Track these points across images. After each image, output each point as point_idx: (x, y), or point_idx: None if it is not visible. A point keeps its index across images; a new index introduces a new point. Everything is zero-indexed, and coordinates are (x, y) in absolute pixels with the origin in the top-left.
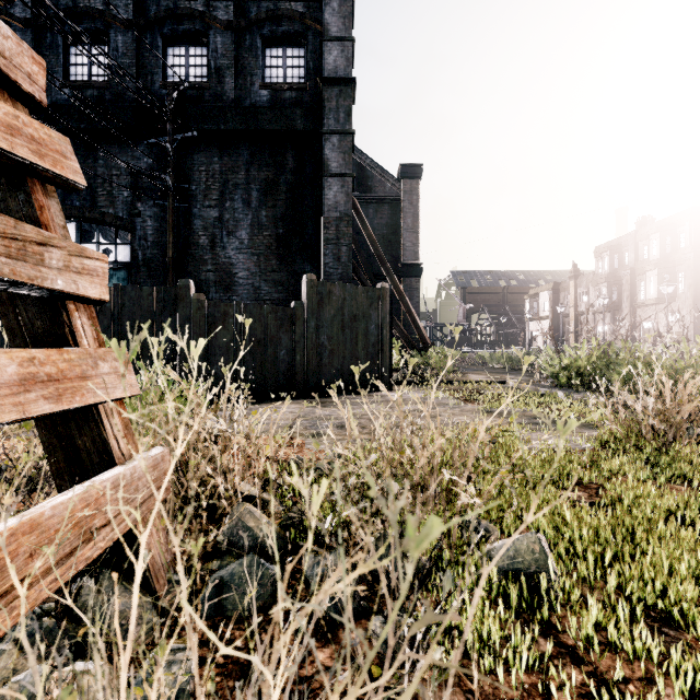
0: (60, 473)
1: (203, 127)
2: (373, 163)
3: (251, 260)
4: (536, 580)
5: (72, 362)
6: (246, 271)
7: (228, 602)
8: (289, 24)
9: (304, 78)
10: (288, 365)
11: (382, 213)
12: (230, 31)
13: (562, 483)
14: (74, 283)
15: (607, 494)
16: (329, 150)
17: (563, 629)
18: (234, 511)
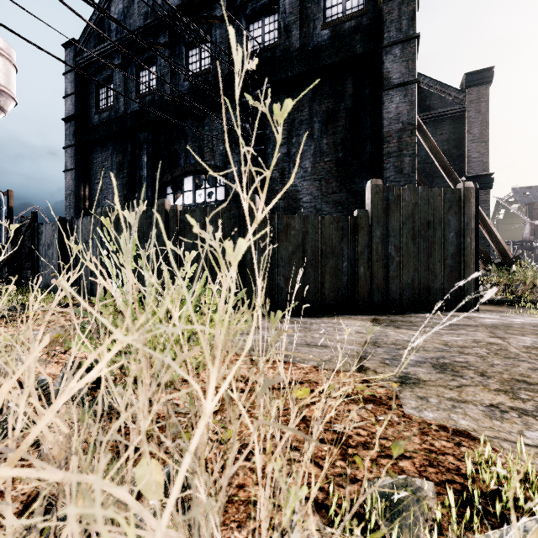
0: None
1: (275, 79)
2: (432, 81)
3: (313, 186)
4: None
5: None
6: (309, 196)
7: None
8: None
9: (363, 4)
10: (350, 278)
11: (442, 129)
12: None
13: None
14: None
15: None
16: (390, 62)
17: None
18: None
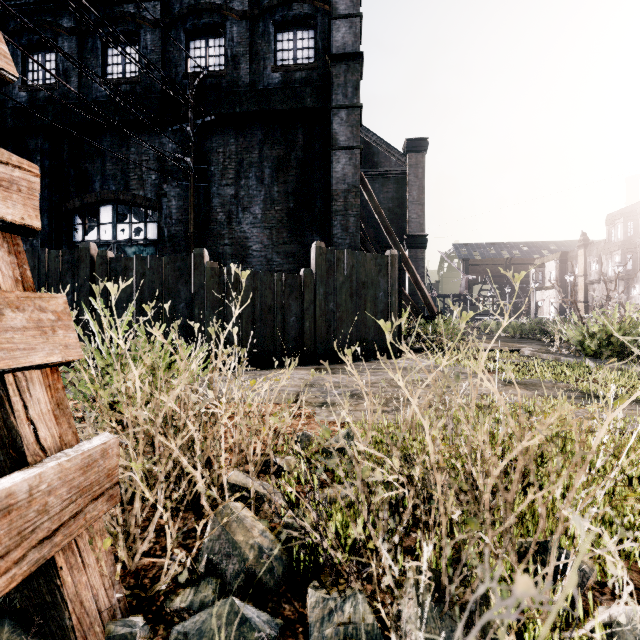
0: None
1: (221, 111)
2: (379, 140)
3: (263, 234)
4: None
5: None
6: (259, 244)
7: None
8: (299, 8)
9: (313, 58)
10: (297, 332)
11: (387, 187)
12: (244, 20)
13: None
14: None
15: None
16: (337, 124)
17: None
18: (217, 516)
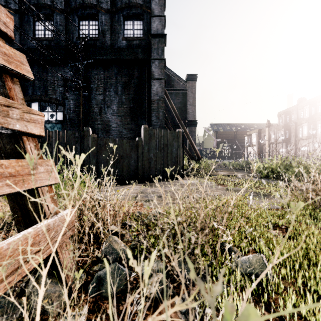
0: (19, 222)
1: (96, 57)
2: (174, 74)
3: (118, 119)
4: (261, 279)
5: (23, 166)
6: (116, 124)
7: (103, 288)
8: (135, 9)
9: (142, 34)
10: (135, 167)
11: (178, 97)
12: (108, 13)
13: (268, 226)
14: (26, 126)
15: (292, 232)
16: (154, 67)
17: (277, 306)
18: (107, 240)
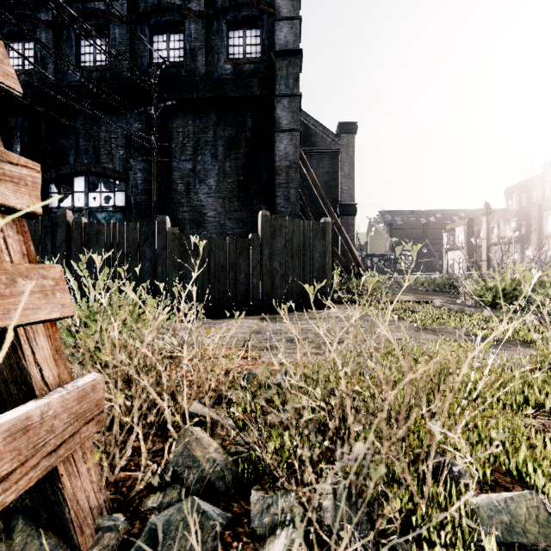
0: None
1: (180, 97)
2: (316, 123)
3: (217, 202)
4: None
5: None
6: (214, 211)
7: None
8: (248, 10)
9: (260, 53)
10: (246, 287)
11: (323, 163)
12: (201, 19)
13: (519, 408)
14: None
15: None
16: (281, 110)
17: None
18: (181, 437)
